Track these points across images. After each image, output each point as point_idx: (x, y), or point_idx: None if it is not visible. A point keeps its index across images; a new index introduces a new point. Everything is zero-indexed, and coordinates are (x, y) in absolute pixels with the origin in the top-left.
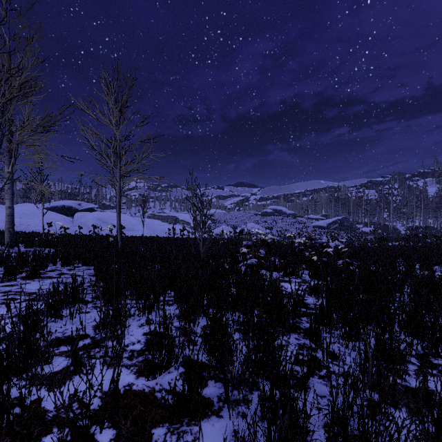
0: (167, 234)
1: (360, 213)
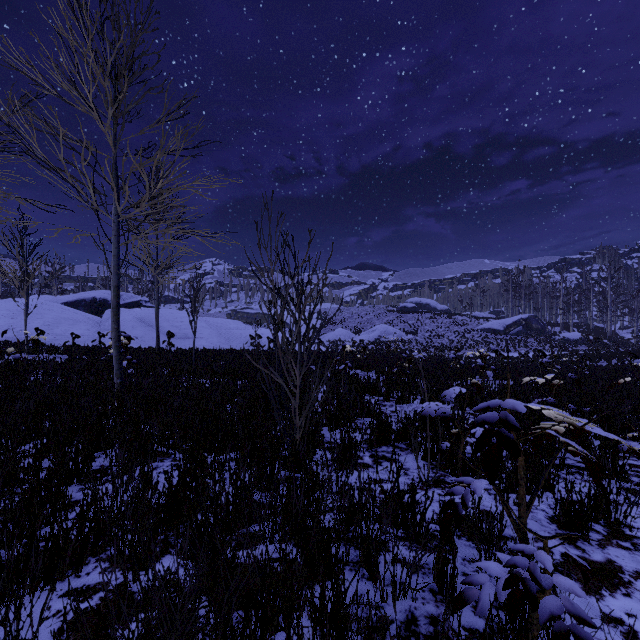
0: (249, 344)
1: (554, 309)
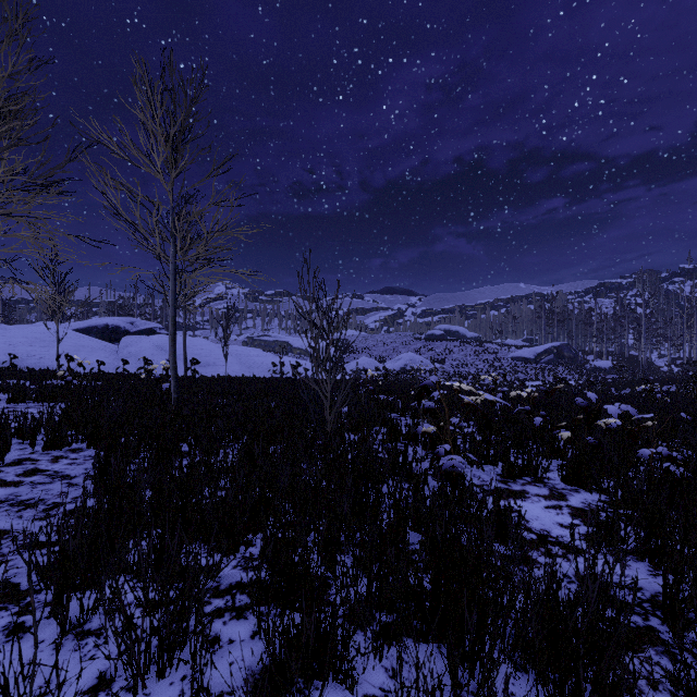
0: (271, 372)
1: (588, 337)
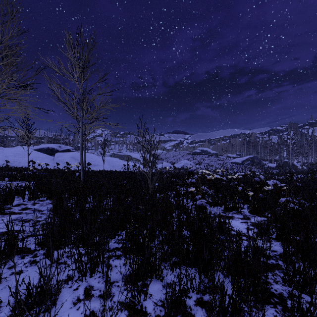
0: (123, 169)
1: (266, 153)
